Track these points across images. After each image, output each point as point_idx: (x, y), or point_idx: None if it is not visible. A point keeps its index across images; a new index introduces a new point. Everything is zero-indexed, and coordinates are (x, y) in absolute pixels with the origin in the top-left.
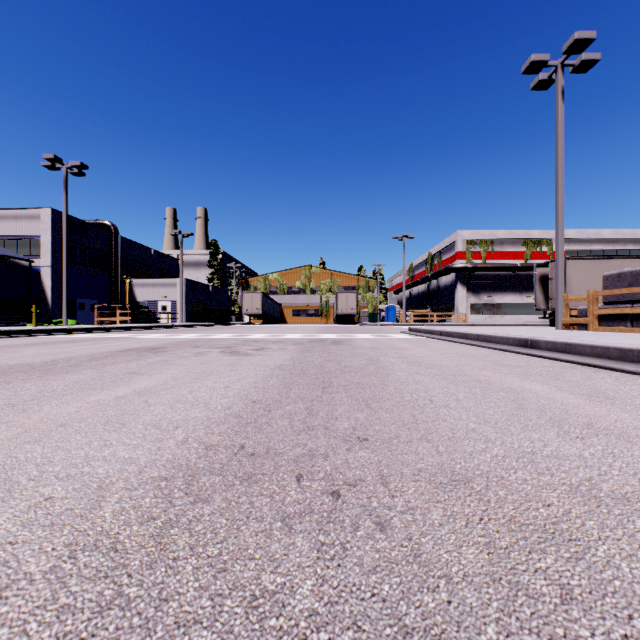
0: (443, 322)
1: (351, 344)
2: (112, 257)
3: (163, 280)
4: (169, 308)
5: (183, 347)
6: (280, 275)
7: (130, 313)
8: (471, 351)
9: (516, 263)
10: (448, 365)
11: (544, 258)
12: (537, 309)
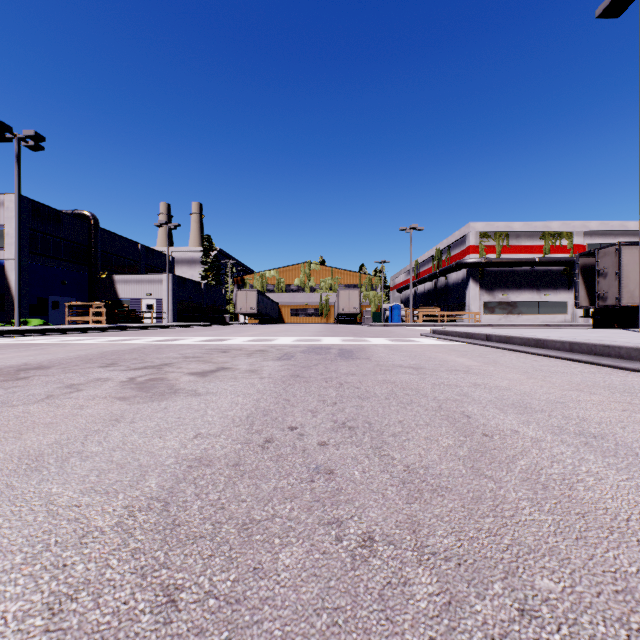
0: (453, 322)
1: (370, 358)
2: (91, 251)
3: (148, 276)
4: (155, 307)
5: (83, 366)
6: (278, 272)
7: (105, 312)
8: (614, 379)
9: (534, 258)
10: None
11: (564, 252)
12: (578, 307)
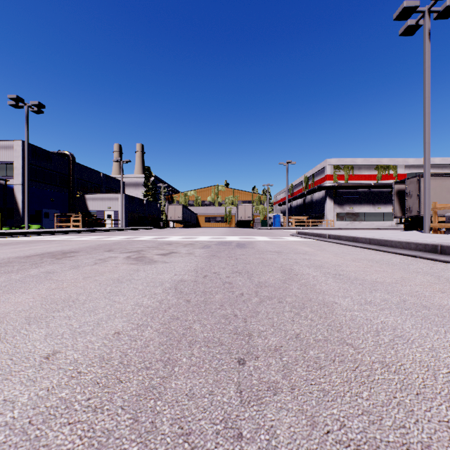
0: (316, 226)
1: (254, 247)
2: (70, 178)
3: (108, 195)
4: (113, 216)
5: (96, 251)
6: (196, 192)
7: (81, 220)
8: (378, 256)
9: (370, 183)
10: (386, 281)
11: (391, 179)
12: (394, 216)
